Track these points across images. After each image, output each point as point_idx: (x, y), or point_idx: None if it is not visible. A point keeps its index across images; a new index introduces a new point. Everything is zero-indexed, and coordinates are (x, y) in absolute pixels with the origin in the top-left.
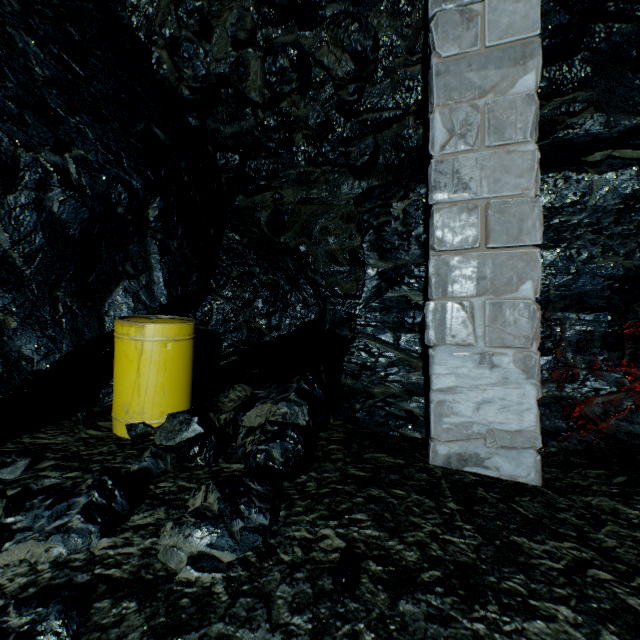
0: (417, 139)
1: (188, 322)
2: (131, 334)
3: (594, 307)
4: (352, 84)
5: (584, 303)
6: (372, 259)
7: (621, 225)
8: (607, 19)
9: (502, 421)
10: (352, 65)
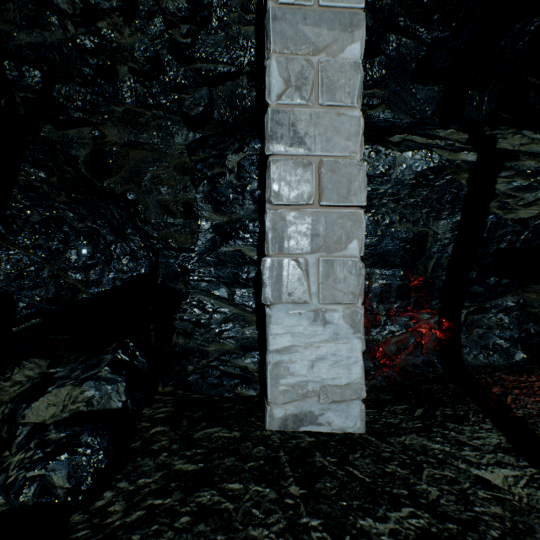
0: (251, 101)
1: None
2: None
3: (392, 264)
4: (185, 24)
5: (386, 261)
6: (206, 211)
7: (412, 197)
8: (398, 32)
9: (334, 376)
10: (185, 2)
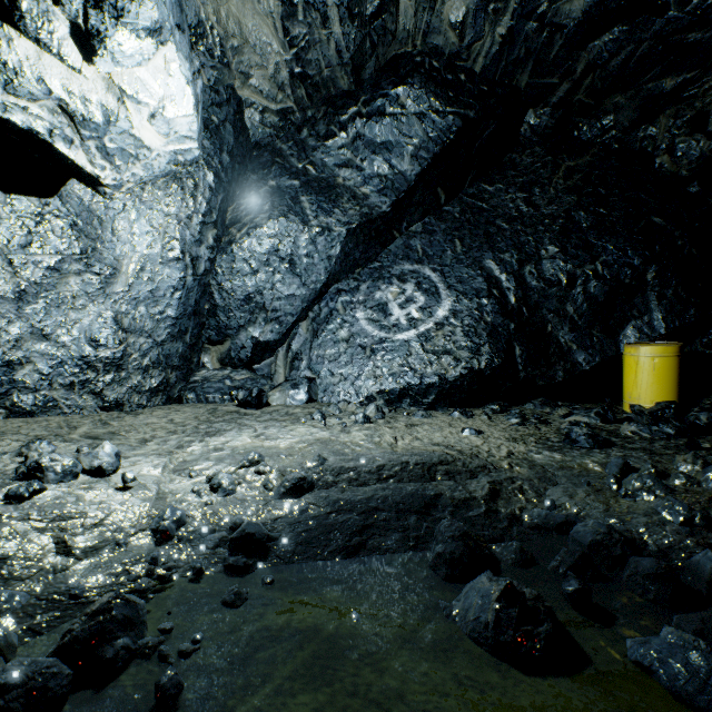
0: None
1: (671, 345)
2: (630, 352)
3: None
4: None
5: None
6: None
7: None
8: None
9: None
10: None
